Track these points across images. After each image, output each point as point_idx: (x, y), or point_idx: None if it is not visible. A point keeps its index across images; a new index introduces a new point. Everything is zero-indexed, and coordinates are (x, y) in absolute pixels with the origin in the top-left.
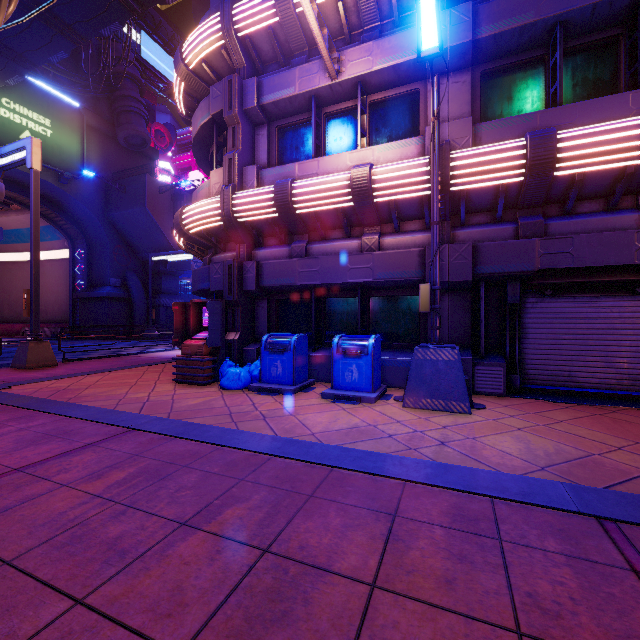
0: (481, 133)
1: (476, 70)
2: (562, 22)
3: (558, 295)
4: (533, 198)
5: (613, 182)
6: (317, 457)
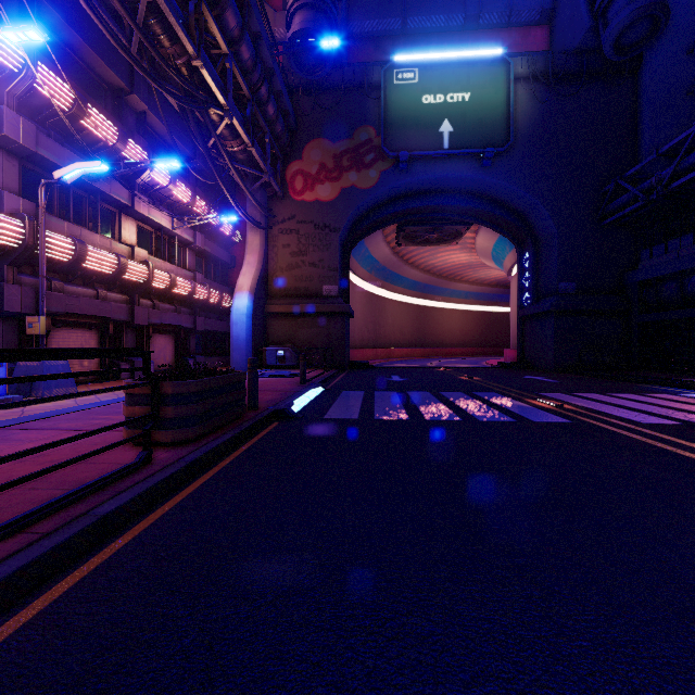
0: (38, 216)
1: (20, 161)
2: None
3: (63, 327)
4: (62, 270)
5: (92, 274)
6: (117, 401)
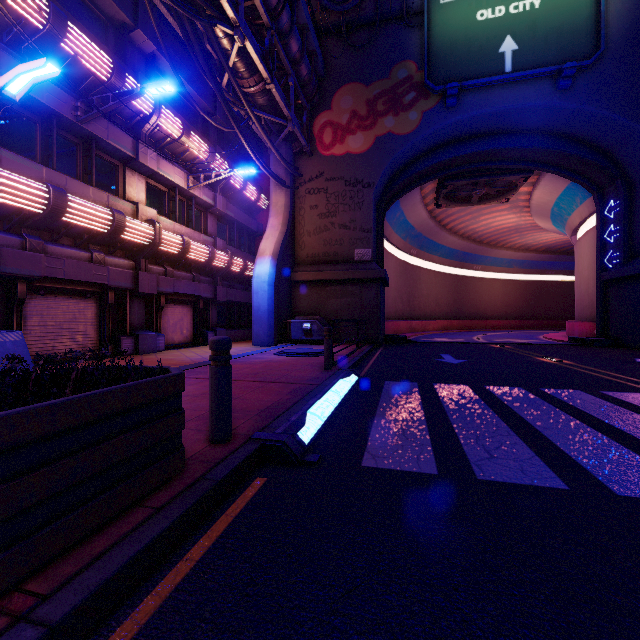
0: (2, 156)
1: None
2: (57, 116)
3: (47, 295)
4: (40, 225)
5: (83, 233)
6: None
